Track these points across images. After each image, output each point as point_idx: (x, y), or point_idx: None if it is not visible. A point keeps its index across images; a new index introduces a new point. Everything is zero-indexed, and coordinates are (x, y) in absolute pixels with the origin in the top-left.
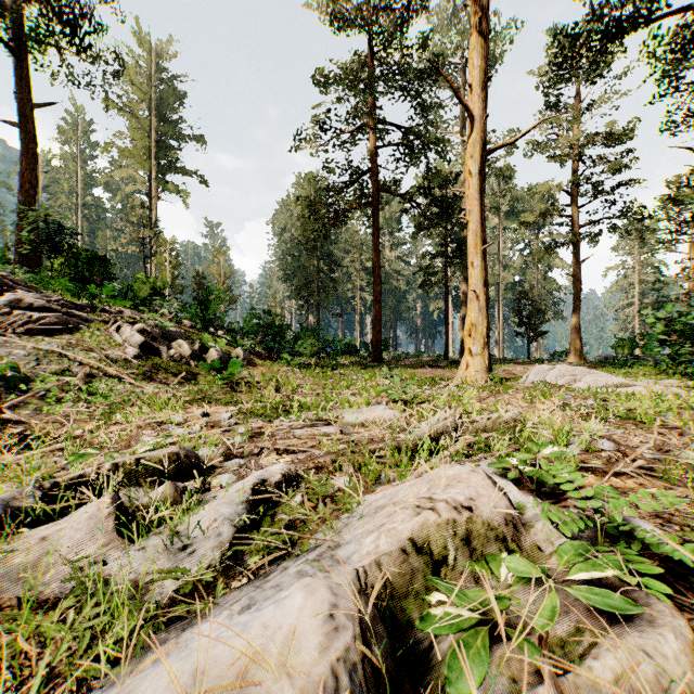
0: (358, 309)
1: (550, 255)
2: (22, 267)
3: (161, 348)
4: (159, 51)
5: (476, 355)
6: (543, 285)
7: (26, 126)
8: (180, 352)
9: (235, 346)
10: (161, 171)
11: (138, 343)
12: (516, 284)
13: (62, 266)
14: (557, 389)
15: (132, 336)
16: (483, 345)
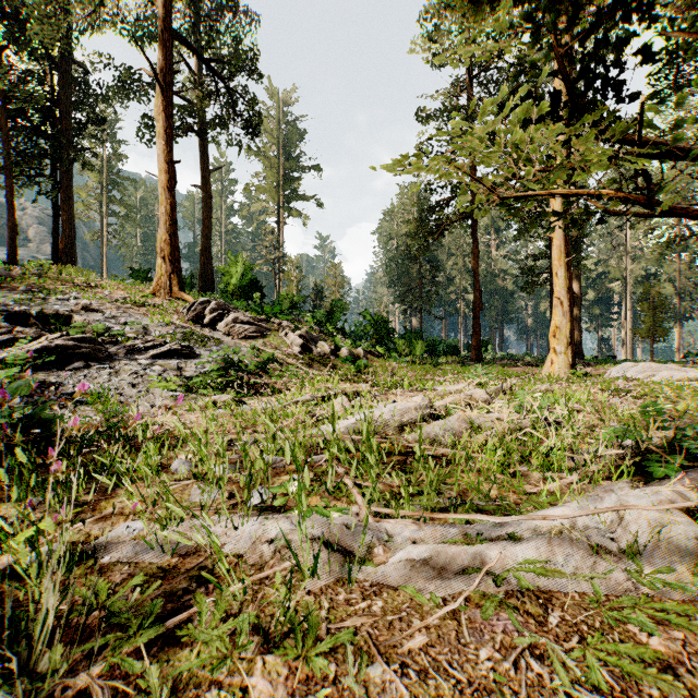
0: (461, 311)
1: (672, 249)
2: (202, 290)
3: (312, 347)
4: (285, 99)
5: (560, 353)
6: (687, 277)
7: (205, 187)
8: (323, 350)
9: (354, 346)
10: (286, 200)
11: (299, 344)
12: (650, 277)
13: (236, 290)
14: (628, 382)
15: (295, 339)
16: (566, 345)
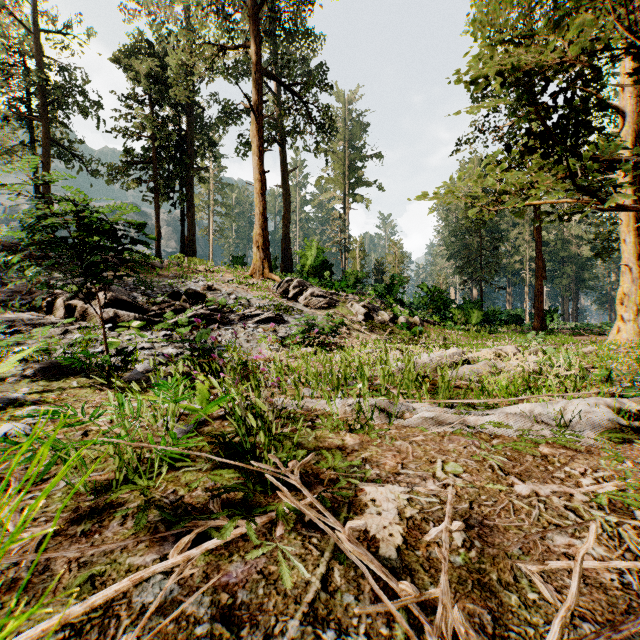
0: (527, 280)
1: None
2: (284, 270)
3: (373, 316)
4: (350, 99)
5: (627, 321)
6: None
7: (285, 186)
8: (383, 318)
9: (412, 316)
10: (351, 188)
11: (362, 313)
12: None
13: (310, 269)
14: None
15: (360, 309)
16: (634, 312)
